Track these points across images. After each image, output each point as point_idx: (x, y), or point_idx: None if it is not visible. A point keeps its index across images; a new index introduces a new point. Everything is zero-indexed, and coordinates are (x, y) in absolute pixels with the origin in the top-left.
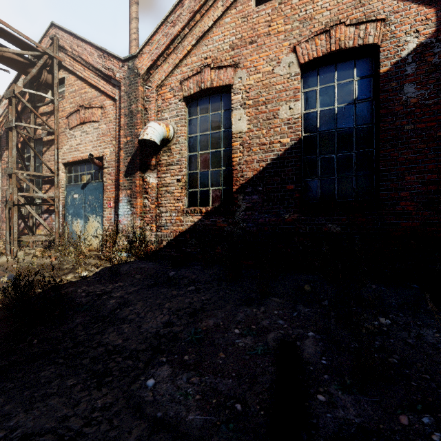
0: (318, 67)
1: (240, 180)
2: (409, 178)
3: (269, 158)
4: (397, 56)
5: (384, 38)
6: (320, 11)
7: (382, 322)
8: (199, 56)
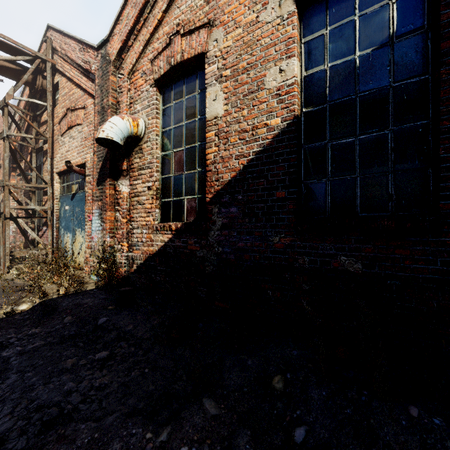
0: None
1: (214, 186)
2: None
3: (251, 152)
4: None
5: None
6: None
7: None
8: (171, 23)
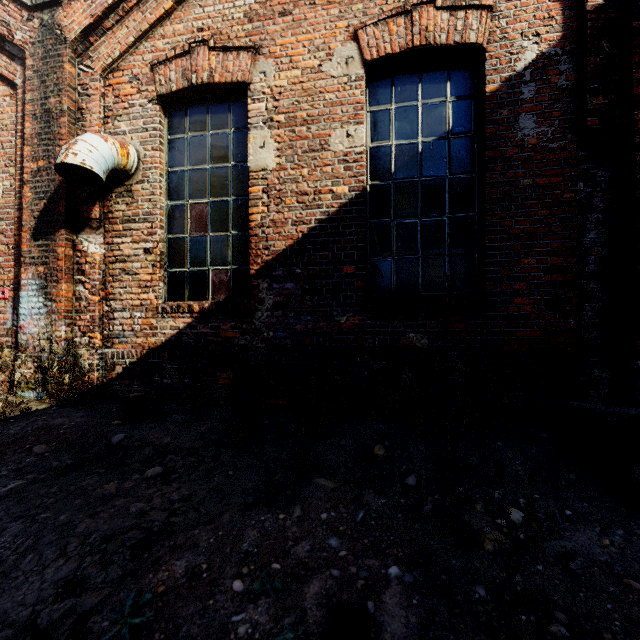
0: (392, 73)
1: (263, 255)
2: (527, 261)
3: (313, 219)
4: (510, 68)
5: (491, 37)
6: None
7: (513, 518)
8: (188, 23)
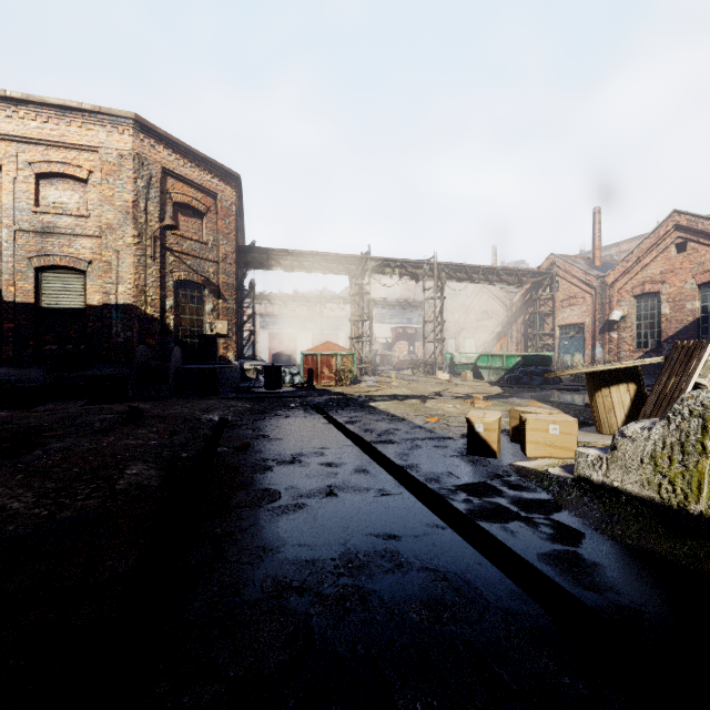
0: (708, 284)
1: (664, 337)
2: None
3: (680, 327)
4: None
5: None
6: (707, 260)
7: None
8: (642, 276)
